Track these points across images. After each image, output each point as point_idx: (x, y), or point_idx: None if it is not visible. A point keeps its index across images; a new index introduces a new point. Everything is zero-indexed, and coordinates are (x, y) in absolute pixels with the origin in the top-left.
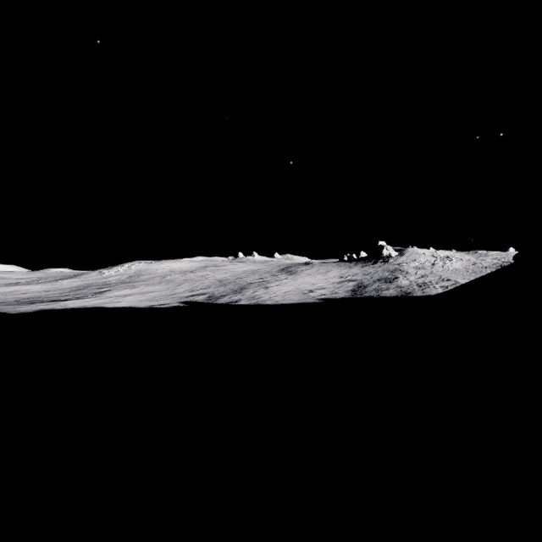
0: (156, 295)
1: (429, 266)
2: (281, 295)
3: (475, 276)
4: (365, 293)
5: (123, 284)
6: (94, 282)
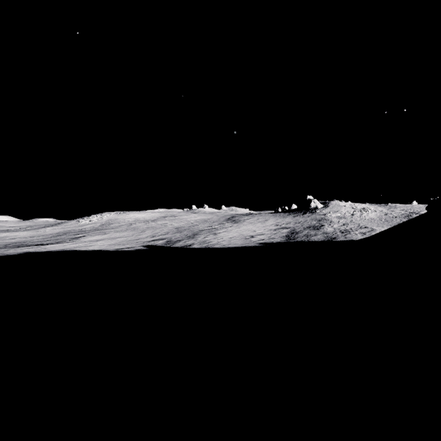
0: (123, 240)
1: (349, 216)
2: (227, 240)
3: (387, 224)
4: (297, 238)
5: (96, 231)
6: (72, 229)
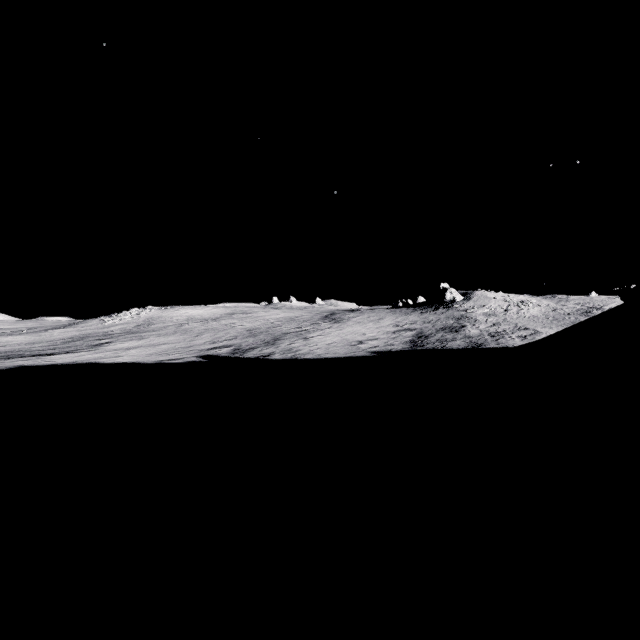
0: (168, 347)
1: (502, 312)
2: (324, 348)
3: (557, 324)
4: (427, 344)
5: (128, 335)
6: (92, 332)
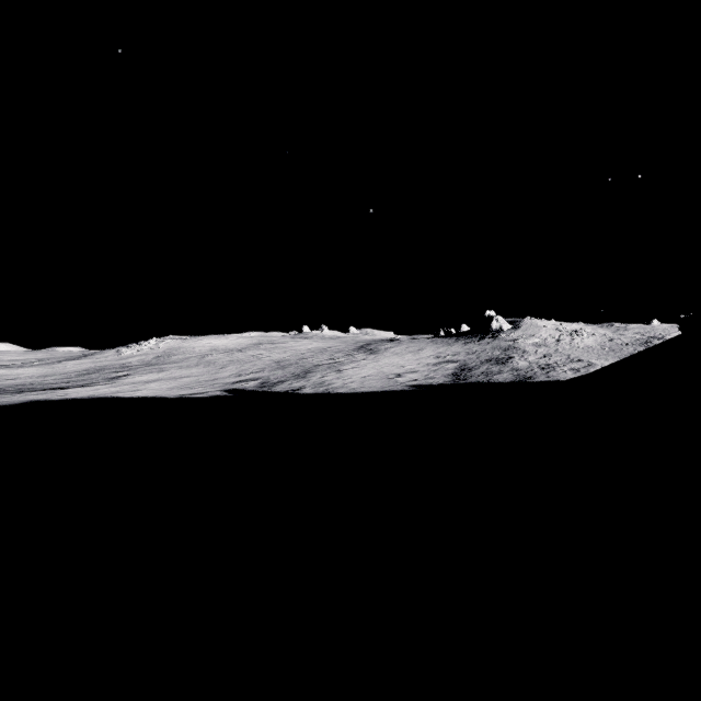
0: (190, 380)
1: (553, 342)
2: (359, 381)
3: (614, 355)
4: (470, 378)
5: (147, 367)
6: (109, 364)
